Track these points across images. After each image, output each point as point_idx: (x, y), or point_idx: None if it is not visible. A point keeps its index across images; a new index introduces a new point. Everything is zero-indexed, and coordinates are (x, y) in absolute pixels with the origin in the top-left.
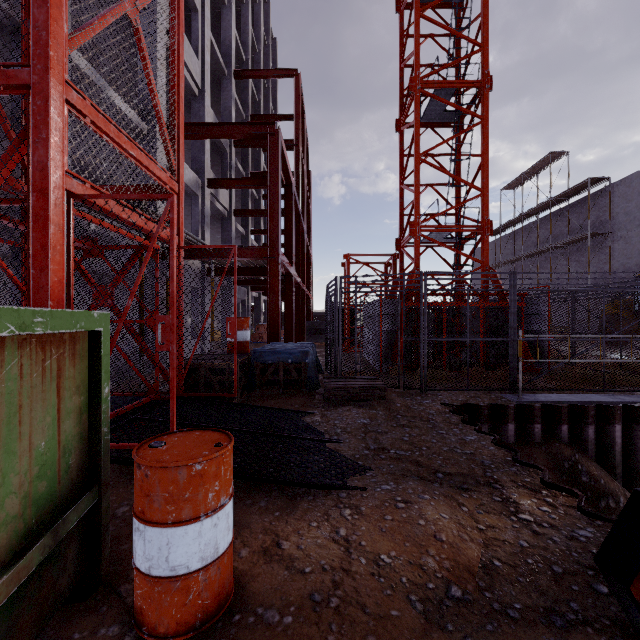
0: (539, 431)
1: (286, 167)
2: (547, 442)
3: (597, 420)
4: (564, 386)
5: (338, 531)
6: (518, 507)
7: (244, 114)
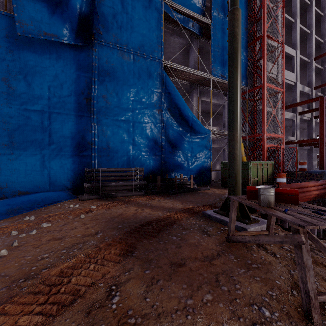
0: None
1: None
2: None
3: None
4: None
5: None
6: None
7: (322, 67)
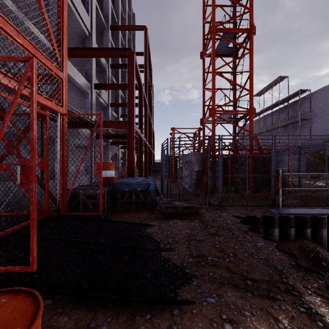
0: (293, 233)
1: (139, 77)
2: (298, 239)
3: (327, 225)
4: (301, 203)
5: None
6: (323, 320)
7: None
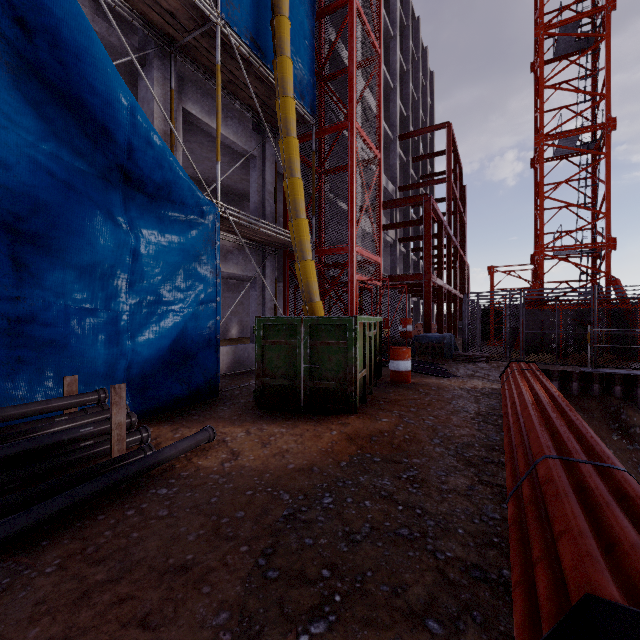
0: (597, 389)
1: (437, 212)
2: (602, 396)
3: None
4: None
5: (441, 381)
6: None
7: (405, 159)
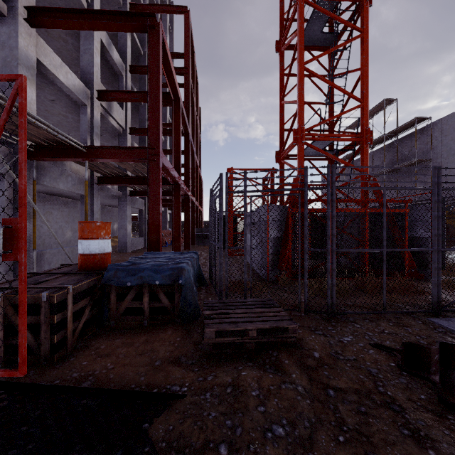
0: None
1: (172, 78)
2: None
3: None
4: None
5: None
6: None
7: (142, 50)
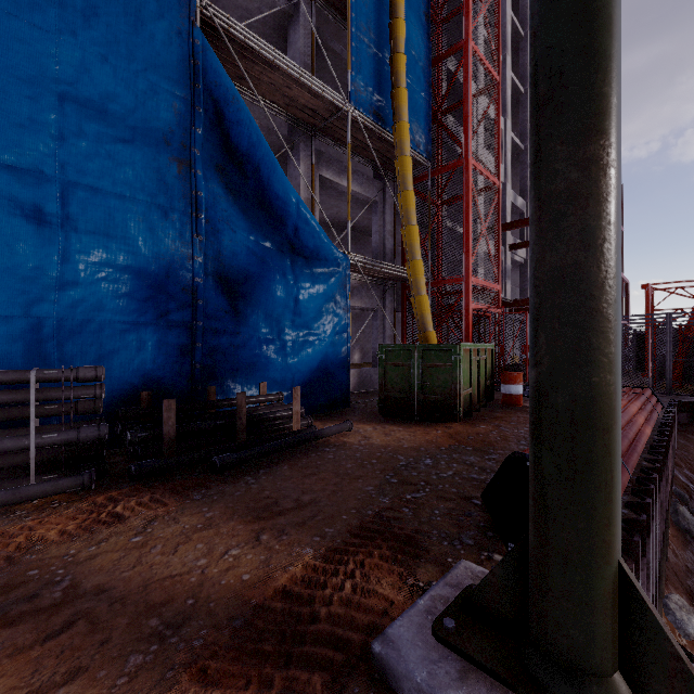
0: None
1: None
2: None
3: None
4: None
5: None
6: None
7: None
